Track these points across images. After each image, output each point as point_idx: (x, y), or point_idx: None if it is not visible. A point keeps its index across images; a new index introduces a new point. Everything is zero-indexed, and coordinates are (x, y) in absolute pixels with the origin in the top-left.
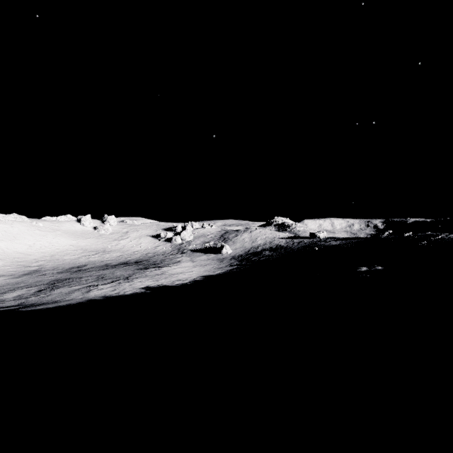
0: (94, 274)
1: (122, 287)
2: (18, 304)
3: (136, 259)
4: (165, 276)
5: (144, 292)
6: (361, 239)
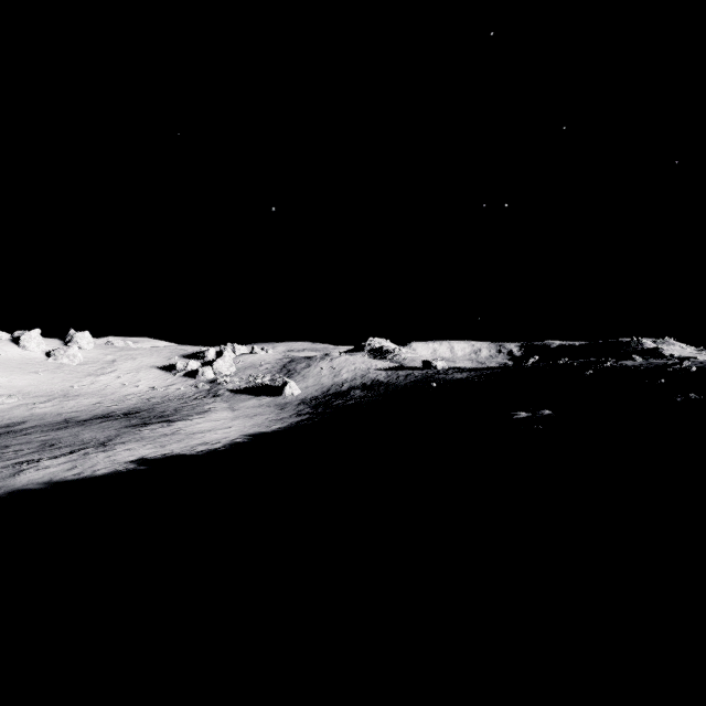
0: (36, 438)
1: (89, 462)
2: None
3: (129, 408)
4: (180, 437)
5: (133, 470)
6: (497, 369)
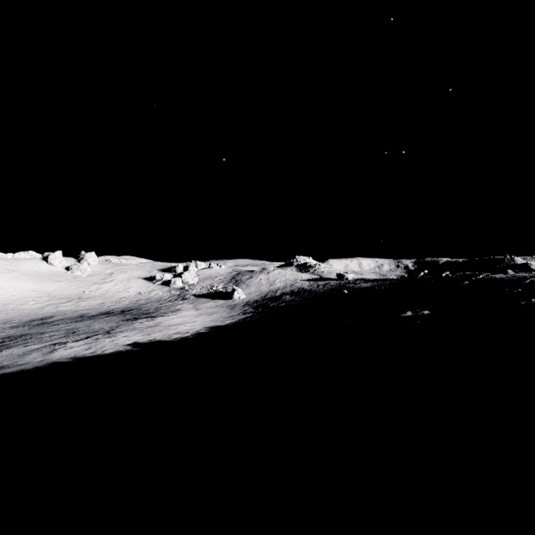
0: (63, 328)
1: (100, 344)
2: None
3: (123, 307)
4: (160, 328)
5: (129, 350)
6: (394, 280)
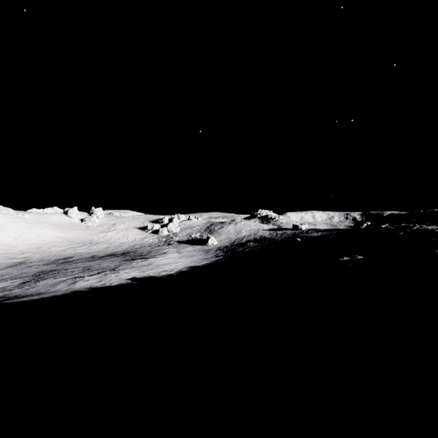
0: (80, 265)
1: (108, 278)
2: (1, 296)
3: (123, 250)
4: (152, 267)
5: (130, 283)
6: (341, 230)
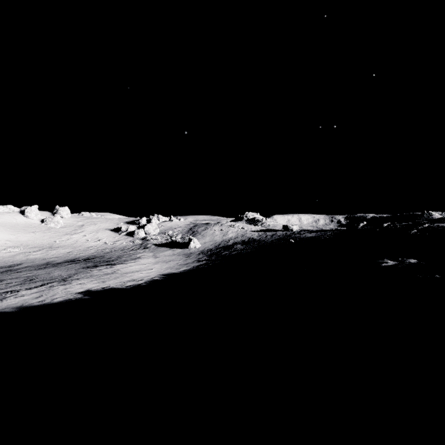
0: (23, 275)
1: (51, 292)
2: None
3: (88, 255)
4: (116, 275)
5: (79, 299)
6: (336, 231)
